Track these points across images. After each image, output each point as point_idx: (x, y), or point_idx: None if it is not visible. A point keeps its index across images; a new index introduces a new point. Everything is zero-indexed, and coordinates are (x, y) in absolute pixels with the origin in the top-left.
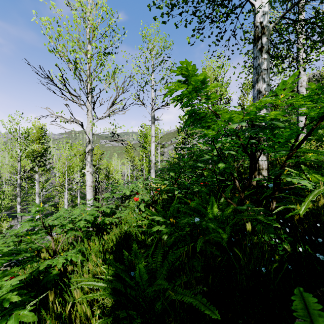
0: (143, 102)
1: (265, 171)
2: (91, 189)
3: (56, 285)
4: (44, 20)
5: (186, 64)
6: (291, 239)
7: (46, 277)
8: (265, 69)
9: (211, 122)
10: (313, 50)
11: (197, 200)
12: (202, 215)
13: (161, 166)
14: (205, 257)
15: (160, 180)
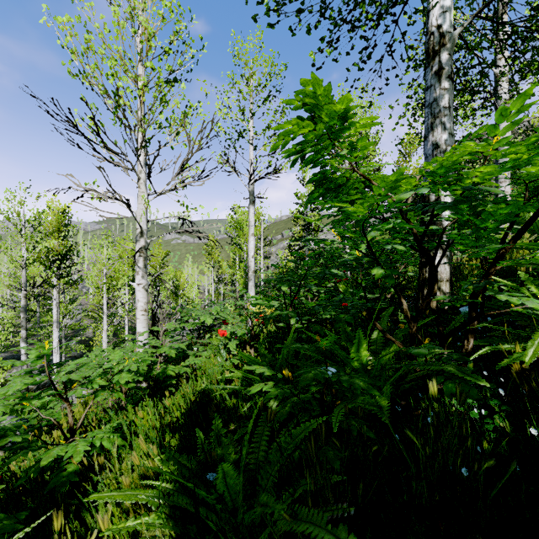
0: (234, 167)
1: (445, 284)
2: (145, 315)
3: (75, 492)
4: (62, 20)
5: (312, 82)
6: (508, 408)
7: (55, 477)
8: (445, 107)
9: (357, 194)
10: (528, 75)
11: (332, 337)
12: (339, 363)
13: (265, 277)
14: (348, 441)
15: (264, 300)
